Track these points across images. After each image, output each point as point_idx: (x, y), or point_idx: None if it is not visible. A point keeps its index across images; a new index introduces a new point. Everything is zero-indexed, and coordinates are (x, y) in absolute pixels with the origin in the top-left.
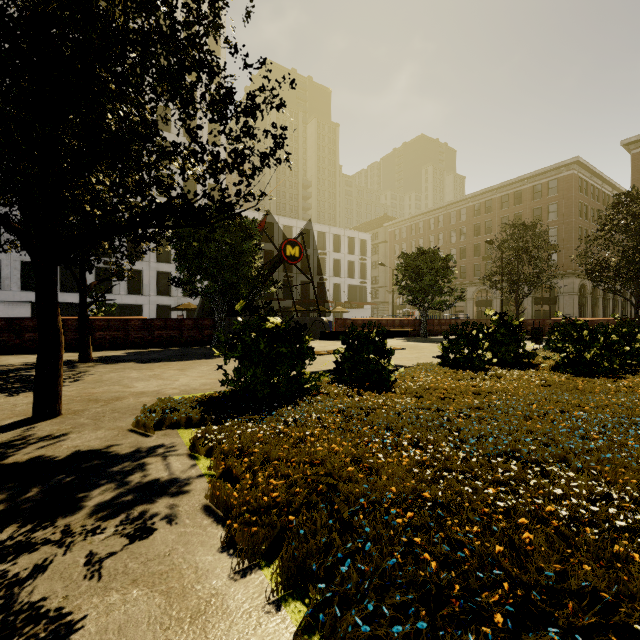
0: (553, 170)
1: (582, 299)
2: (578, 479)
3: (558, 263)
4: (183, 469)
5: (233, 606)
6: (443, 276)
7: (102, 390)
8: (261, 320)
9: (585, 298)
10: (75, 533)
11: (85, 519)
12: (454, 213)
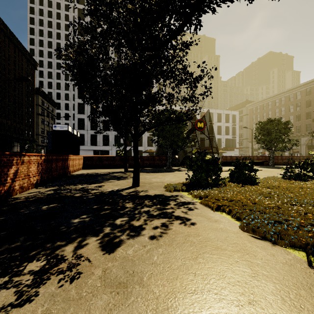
0: None
1: None
2: None
3: None
4: (190, 200)
5: (223, 221)
6: (284, 133)
7: (143, 180)
8: (202, 156)
9: None
10: (174, 208)
11: (174, 206)
12: (292, 95)
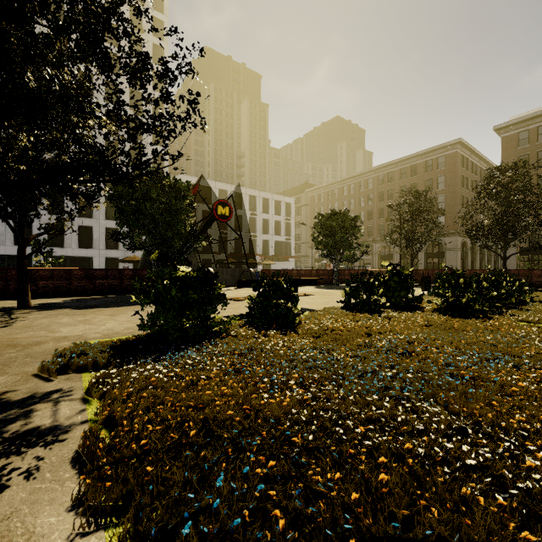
0: (441, 148)
1: (464, 254)
2: (441, 414)
3: (445, 224)
4: (69, 415)
5: None
6: (352, 234)
7: (26, 335)
8: (175, 269)
9: (466, 253)
10: None
11: None
12: (363, 182)
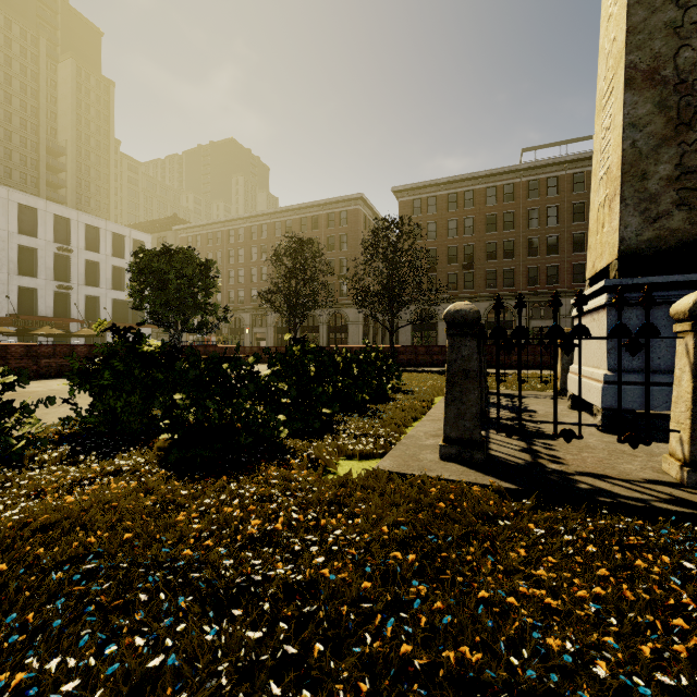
0: (344, 201)
1: (367, 328)
2: None
3: (348, 293)
4: None
5: None
6: (202, 288)
7: None
8: None
9: (369, 328)
10: None
11: None
12: (256, 228)
